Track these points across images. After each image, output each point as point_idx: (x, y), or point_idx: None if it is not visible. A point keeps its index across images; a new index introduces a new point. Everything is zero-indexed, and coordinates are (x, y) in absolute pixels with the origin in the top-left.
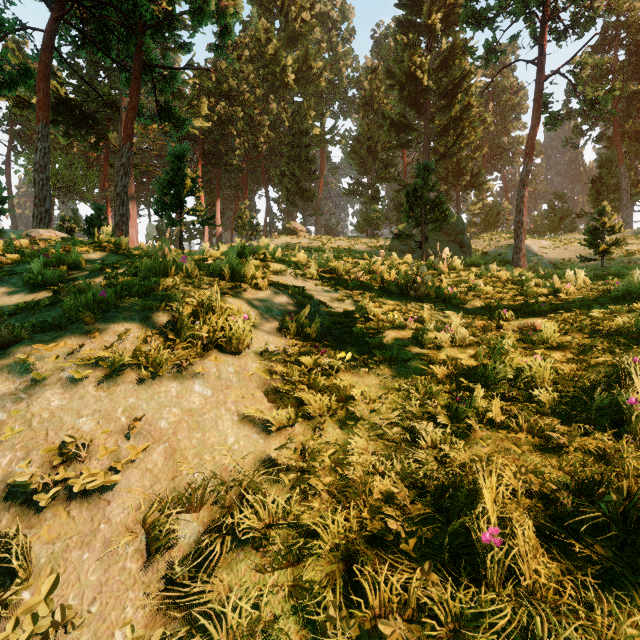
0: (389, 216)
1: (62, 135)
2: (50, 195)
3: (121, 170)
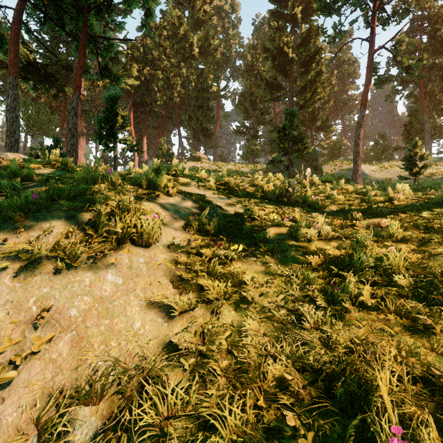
0: (265, 149)
1: (31, 88)
2: (18, 129)
3: (72, 112)
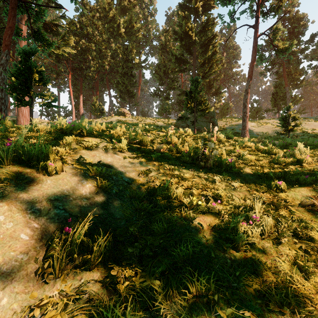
0: (174, 107)
1: None
2: None
3: (0, 68)
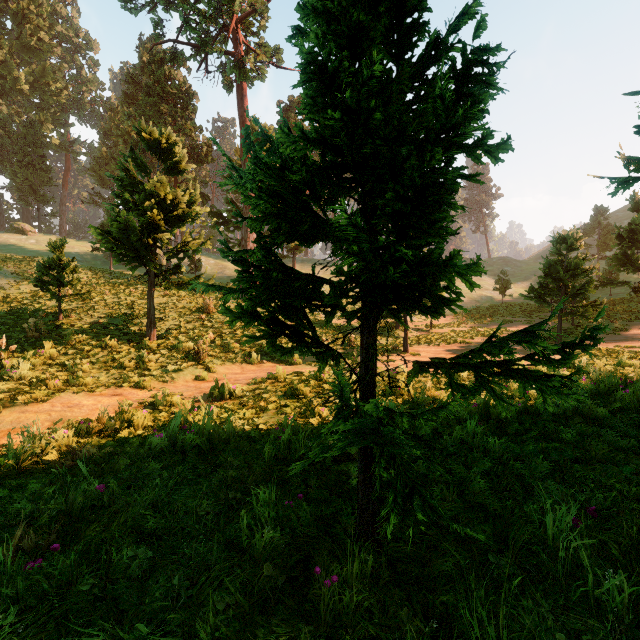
0: None
1: None
2: None
3: None
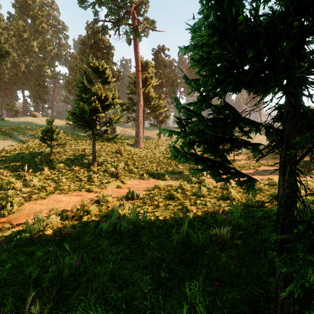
0: None
1: None
2: None
3: None
